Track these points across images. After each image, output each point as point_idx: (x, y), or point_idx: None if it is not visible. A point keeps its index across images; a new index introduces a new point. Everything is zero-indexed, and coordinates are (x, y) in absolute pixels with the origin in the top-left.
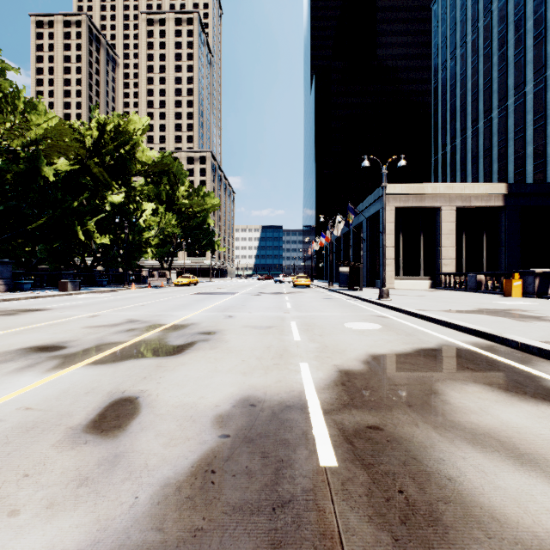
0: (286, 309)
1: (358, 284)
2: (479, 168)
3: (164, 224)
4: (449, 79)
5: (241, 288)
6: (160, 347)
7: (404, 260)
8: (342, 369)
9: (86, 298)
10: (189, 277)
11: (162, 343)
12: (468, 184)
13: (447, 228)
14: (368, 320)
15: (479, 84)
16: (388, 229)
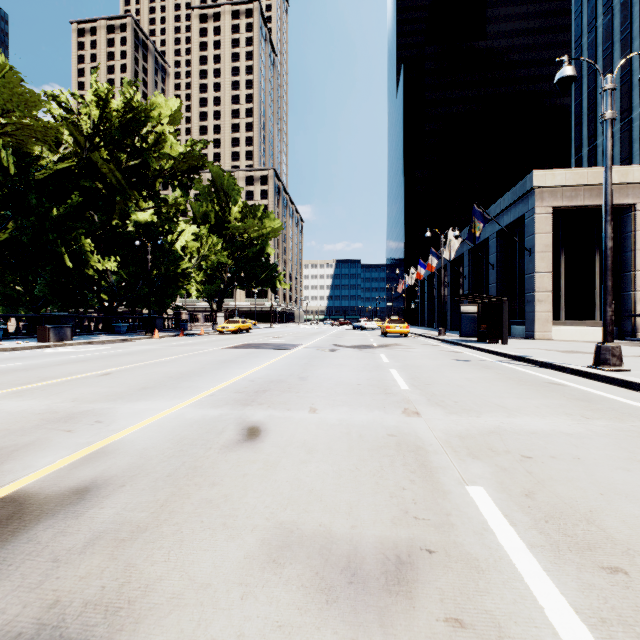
0: (403, 397)
1: (500, 333)
2: None
3: (206, 251)
4: (602, 42)
5: (308, 337)
6: None
7: (566, 294)
8: None
9: (50, 355)
10: (238, 321)
11: None
12: None
13: None
14: None
15: None
16: (542, 243)
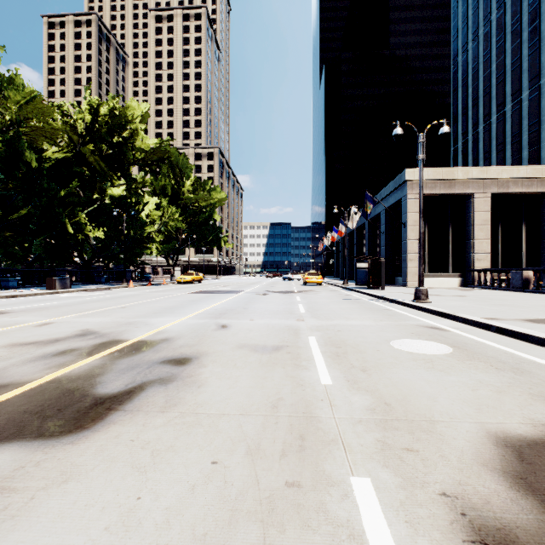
0: (299, 315)
1: (380, 282)
2: (505, 155)
3: (167, 218)
4: (471, 62)
5: (247, 286)
6: (70, 402)
7: (429, 255)
8: (479, 522)
9: (68, 298)
10: (193, 274)
11: (85, 388)
12: (506, 167)
13: (480, 217)
14: (422, 336)
15: (505, 64)
16: (412, 219)
